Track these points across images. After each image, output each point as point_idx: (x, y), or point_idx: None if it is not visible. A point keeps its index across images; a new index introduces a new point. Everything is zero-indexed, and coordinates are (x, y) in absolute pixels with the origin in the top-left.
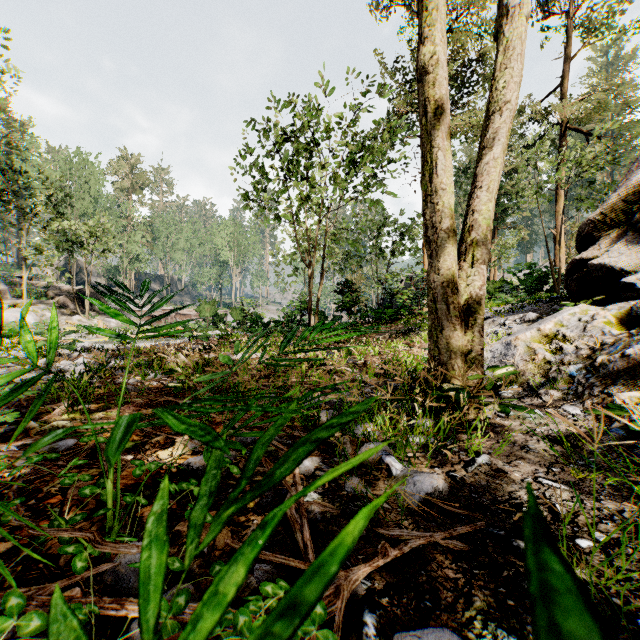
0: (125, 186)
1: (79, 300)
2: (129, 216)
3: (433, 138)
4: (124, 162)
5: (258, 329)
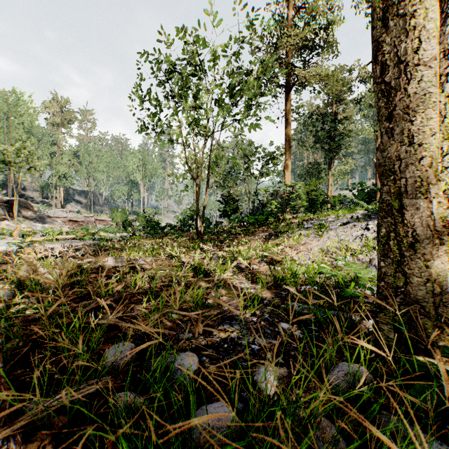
0: (56, 121)
1: (10, 208)
2: (59, 145)
3: None
4: (55, 103)
5: (156, 232)
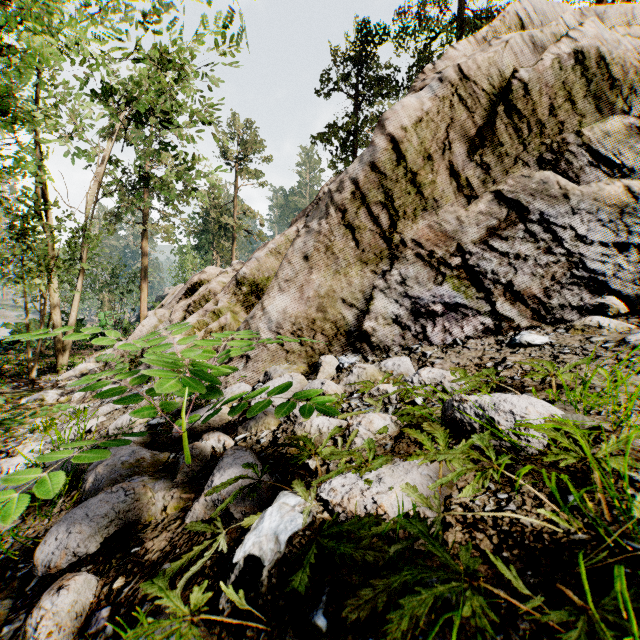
0: None
1: None
2: None
3: (53, 320)
4: None
5: None
